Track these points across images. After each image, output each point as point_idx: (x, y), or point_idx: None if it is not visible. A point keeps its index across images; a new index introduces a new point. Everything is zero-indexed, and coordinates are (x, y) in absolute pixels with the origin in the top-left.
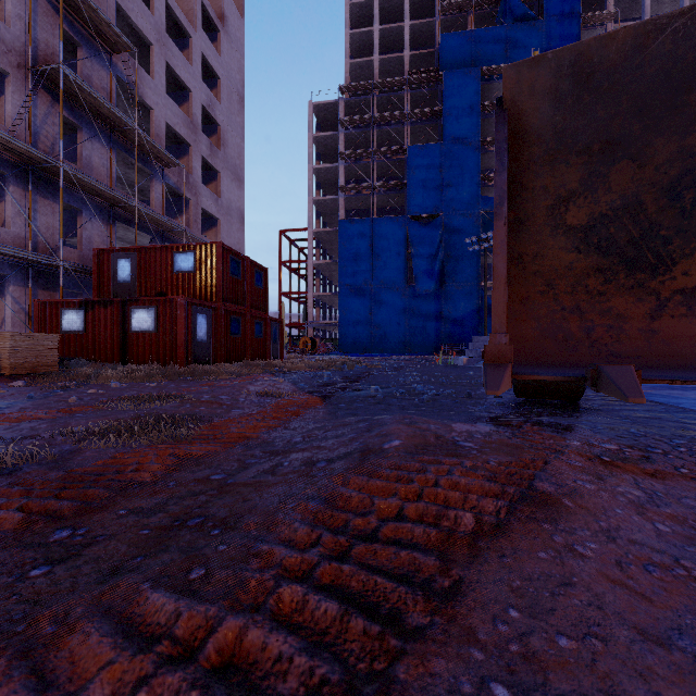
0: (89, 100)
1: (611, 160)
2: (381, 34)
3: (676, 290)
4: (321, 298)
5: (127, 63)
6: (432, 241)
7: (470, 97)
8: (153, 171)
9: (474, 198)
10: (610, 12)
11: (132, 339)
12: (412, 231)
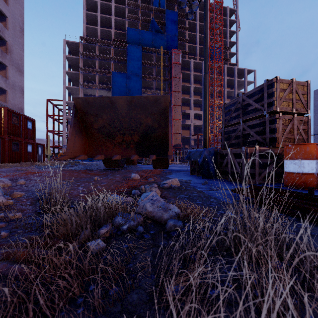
0: None
1: (98, 117)
2: (101, 17)
3: (117, 142)
4: None
5: None
6: None
7: (138, 57)
8: None
9: None
10: (187, 39)
11: None
12: None
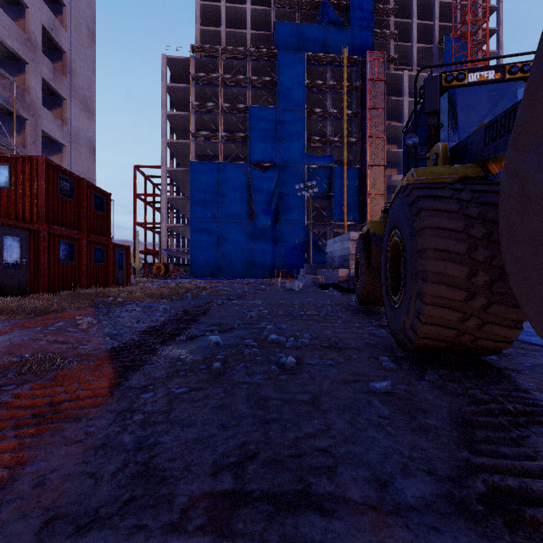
0: None
1: None
2: (227, 10)
3: None
4: (174, 229)
5: None
6: (269, 186)
7: (298, 74)
8: None
9: (301, 154)
10: (392, 32)
11: None
12: (253, 176)
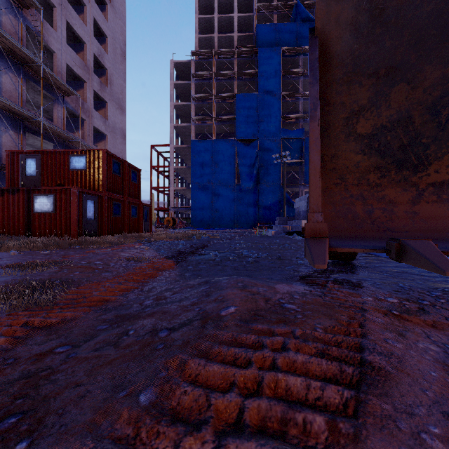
0: (3, 40)
1: (392, 82)
2: (219, 20)
3: (430, 183)
4: (179, 191)
5: (35, 17)
6: (251, 156)
7: (275, 65)
8: (56, 97)
9: (277, 130)
10: None
11: (35, 218)
12: (239, 149)
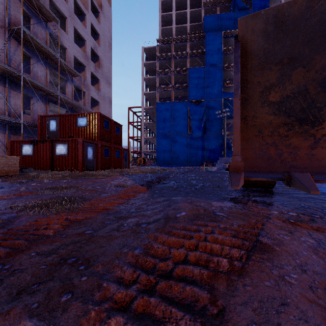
0: (36, 44)
1: (293, 67)
2: (176, 15)
3: (324, 134)
4: (148, 139)
5: (55, 27)
6: (200, 113)
7: (218, 45)
8: (67, 78)
9: (220, 92)
10: None
11: (56, 159)
12: (191, 108)
